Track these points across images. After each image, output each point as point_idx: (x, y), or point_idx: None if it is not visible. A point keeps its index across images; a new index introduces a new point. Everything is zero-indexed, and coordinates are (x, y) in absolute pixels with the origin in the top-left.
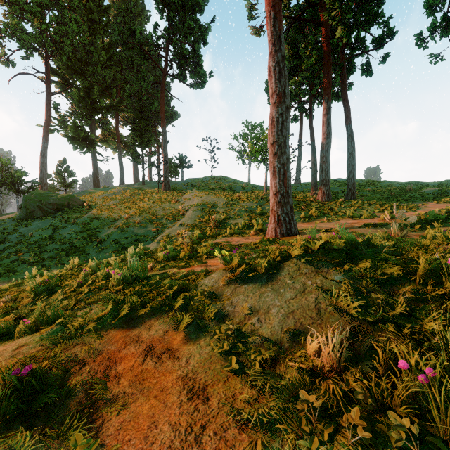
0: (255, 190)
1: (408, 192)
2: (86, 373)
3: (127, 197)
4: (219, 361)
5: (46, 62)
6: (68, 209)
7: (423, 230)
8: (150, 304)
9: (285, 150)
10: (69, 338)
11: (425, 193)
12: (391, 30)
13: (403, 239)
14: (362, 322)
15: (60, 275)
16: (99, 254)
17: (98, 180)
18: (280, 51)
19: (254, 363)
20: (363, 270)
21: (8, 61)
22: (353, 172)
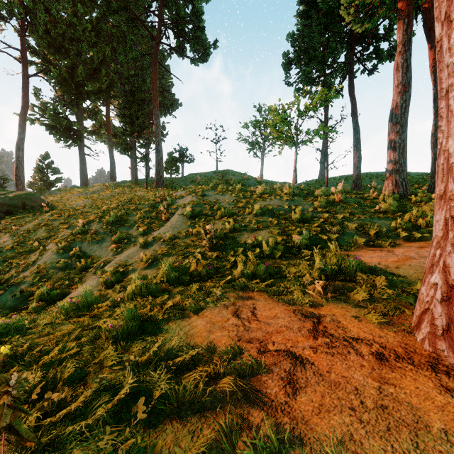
0: (275, 184)
1: None
2: None
3: (105, 196)
4: None
5: (21, 38)
6: (22, 212)
7: None
8: None
9: None
10: None
11: None
12: None
13: None
14: None
15: None
16: (1, 294)
17: (85, 177)
18: None
19: None
20: None
21: None
22: None
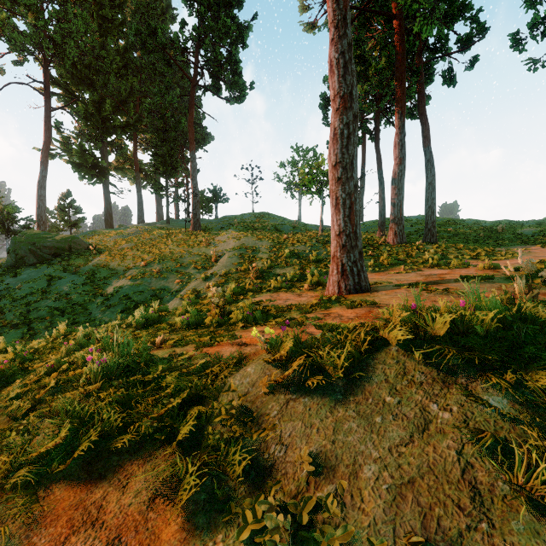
0: (308, 230)
1: (501, 233)
2: None
3: (146, 239)
4: None
5: (44, 70)
6: (69, 255)
7: None
8: (136, 428)
9: (352, 175)
10: None
11: (523, 235)
12: (481, 26)
13: None
14: None
15: (37, 348)
16: (104, 313)
17: (111, 217)
18: (346, 37)
19: None
20: None
21: None
22: (433, 208)
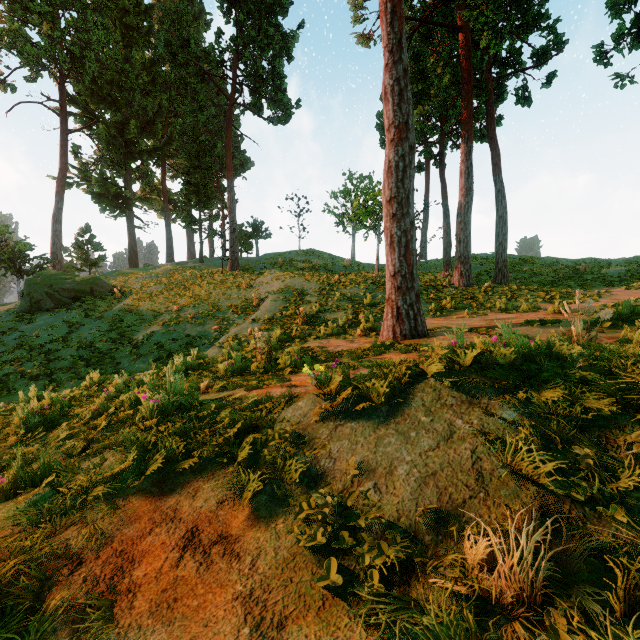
0: (362, 270)
1: (583, 273)
2: (78, 583)
3: (177, 281)
4: (309, 566)
5: (60, 86)
6: (91, 298)
7: (615, 330)
8: (198, 452)
9: (408, 211)
10: (62, 512)
11: (608, 275)
12: (559, 39)
13: (604, 347)
14: (560, 499)
15: (71, 397)
16: (134, 363)
17: (135, 256)
18: (401, 63)
19: (372, 574)
20: (550, 402)
21: (5, 84)
22: (504, 244)
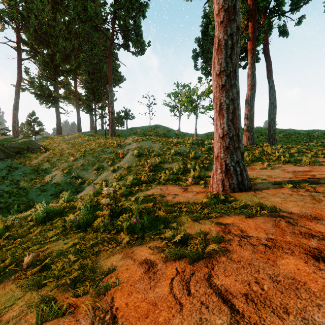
0: (185, 136)
1: (317, 138)
2: None
3: (79, 142)
4: None
5: (17, 34)
6: (27, 152)
7: None
8: None
9: (235, 82)
10: None
11: None
12: None
13: None
14: None
15: None
16: (39, 196)
17: (60, 128)
18: None
19: None
20: None
21: None
22: (274, 120)
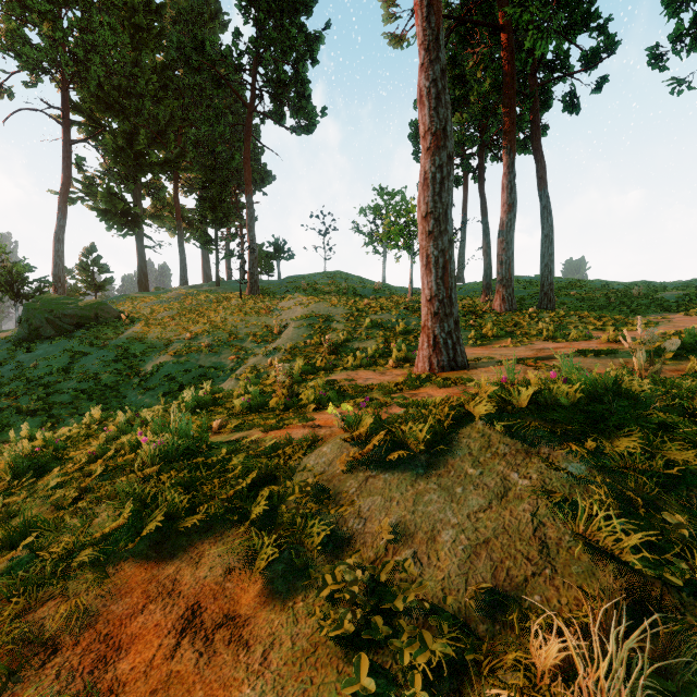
0: (394, 294)
1: (636, 297)
2: (50, 679)
3: (191, 306)
4: (334, 662)
5: (62, 92)
6: (96, 325)
7: (679, 362)
8: (204, 507)
9: (446, 228)
10: (40, 582)
11: (664, 300)
12: (611, 39)
13: (680, 384)
14: (648, 580)
15: (68, 436)
16: (142, 397)
17: (145, 278)
18: (439, 62)
19: (413, 678)
20: (626, 453)
21: (1, 89)
22: (550, 266)
